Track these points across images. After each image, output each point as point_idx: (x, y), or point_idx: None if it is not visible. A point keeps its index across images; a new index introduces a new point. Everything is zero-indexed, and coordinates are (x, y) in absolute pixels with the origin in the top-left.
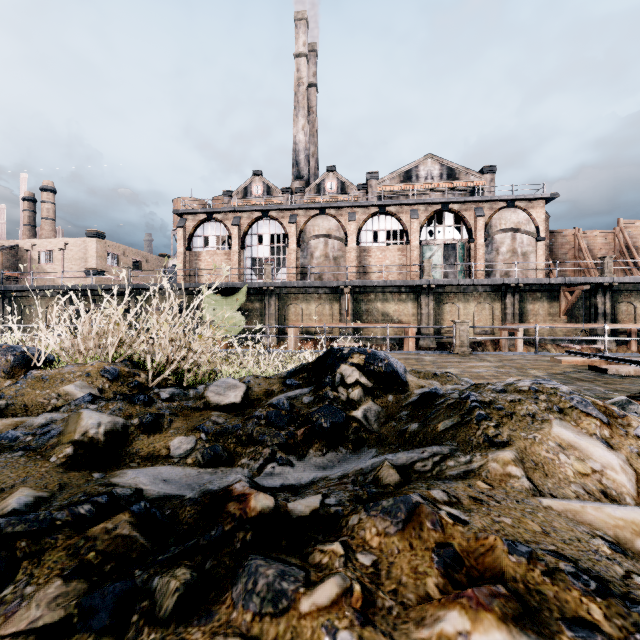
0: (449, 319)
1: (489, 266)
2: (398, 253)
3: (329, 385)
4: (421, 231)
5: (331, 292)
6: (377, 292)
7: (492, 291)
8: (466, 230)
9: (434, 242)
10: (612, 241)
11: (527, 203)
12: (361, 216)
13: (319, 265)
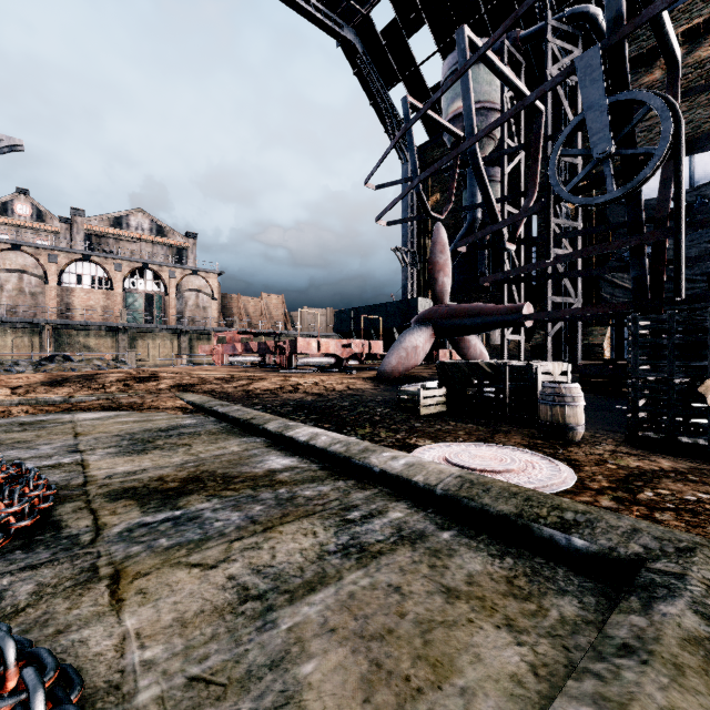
0: (142, 351)
1: (180, 314)
2: (103, 296)
3: (53, 360)
4: (125, 281)
5: (31, 327)
6: (80, 329)
7: (172, 333)
8: (163, 285)
9: (137, 291)
10: (258, 305)
11: (206, 274)
12: (64, 259)
13: (12, 298)
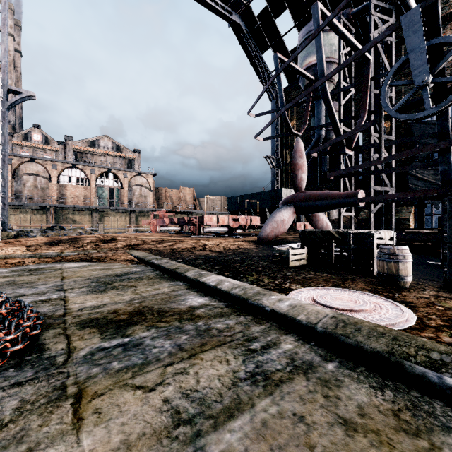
0: (107, 223)
1: (130, 200)
2: (84, 189)
3: (53, 229)
4: (97, 180)
5: (41, 209)
6: (70, 210)
7: (125, 212)
8: (120, 182)
9: (104, 186)
10: (178, 194)
11: (146, 175)
12: (60, 167)
13: (30, 191)
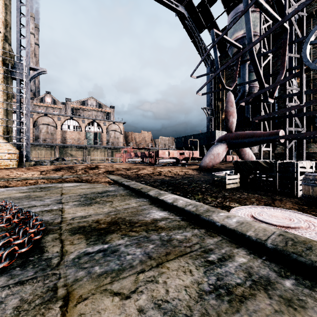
0: (92, 156)
1: (108, 140)
2: (78, 134)
3: (58, 160)
4: (86, 127)
5: (51, 147)
6: (69, 147)
7: (104, 149)
8: (101, 129)
9: (91, 131)
10: (140, 136)
11: (118, 123)
12: (63, 119)
13: (44, 135)
